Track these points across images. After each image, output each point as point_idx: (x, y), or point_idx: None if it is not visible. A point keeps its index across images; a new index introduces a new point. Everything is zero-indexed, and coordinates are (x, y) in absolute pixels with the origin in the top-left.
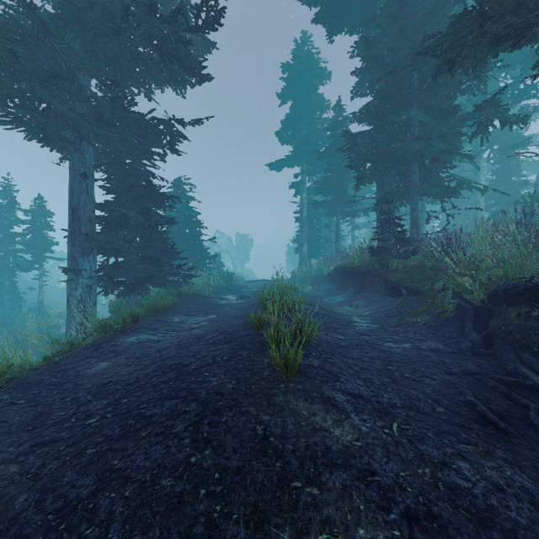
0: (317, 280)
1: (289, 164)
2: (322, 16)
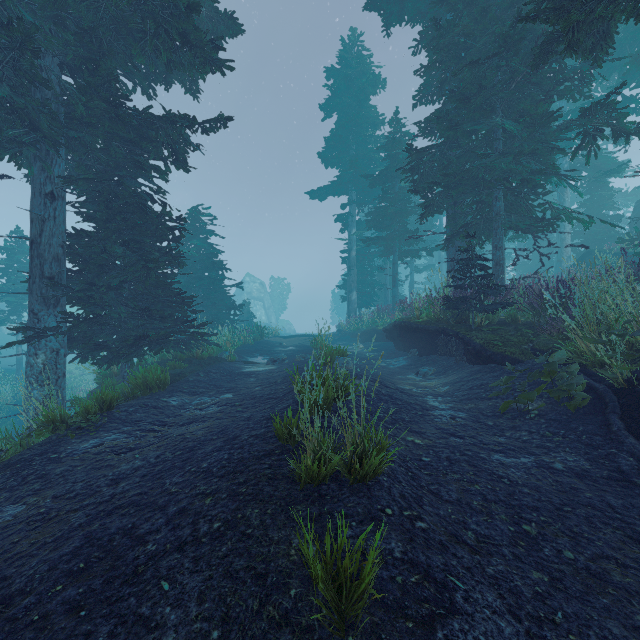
0: (369, 336)
1: (334, 192)
2: (376, 1)
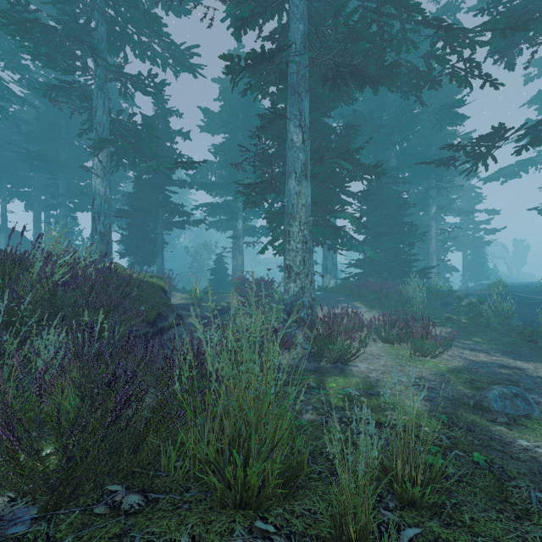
0: None
1: None
2: None
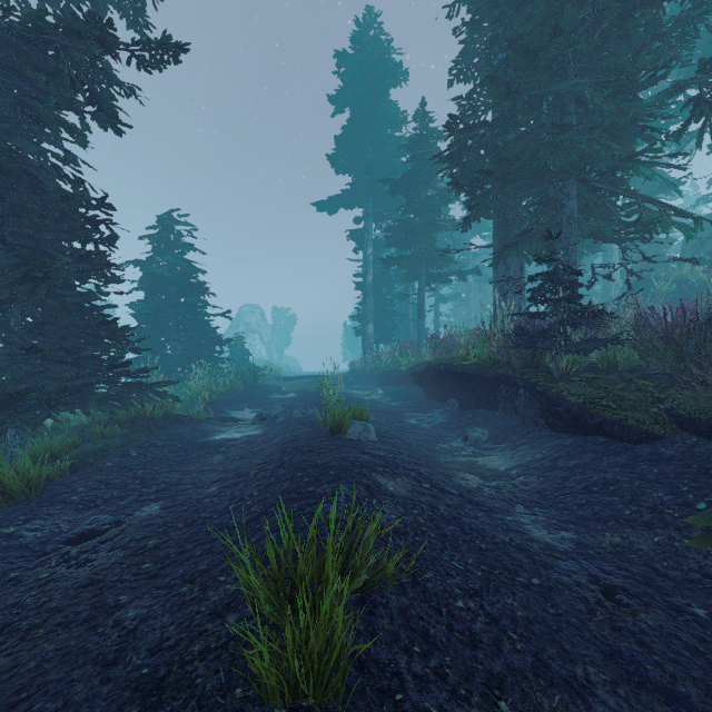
0: (389, 378)
1: (346, 204)
2: None
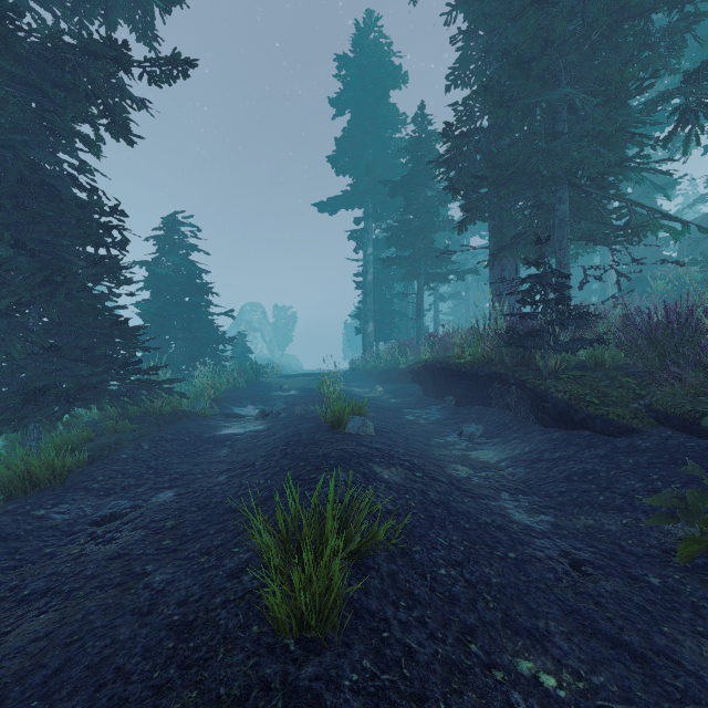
0: (389, 376)
1: (347, 205)
2: None
